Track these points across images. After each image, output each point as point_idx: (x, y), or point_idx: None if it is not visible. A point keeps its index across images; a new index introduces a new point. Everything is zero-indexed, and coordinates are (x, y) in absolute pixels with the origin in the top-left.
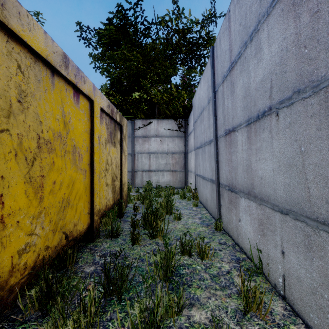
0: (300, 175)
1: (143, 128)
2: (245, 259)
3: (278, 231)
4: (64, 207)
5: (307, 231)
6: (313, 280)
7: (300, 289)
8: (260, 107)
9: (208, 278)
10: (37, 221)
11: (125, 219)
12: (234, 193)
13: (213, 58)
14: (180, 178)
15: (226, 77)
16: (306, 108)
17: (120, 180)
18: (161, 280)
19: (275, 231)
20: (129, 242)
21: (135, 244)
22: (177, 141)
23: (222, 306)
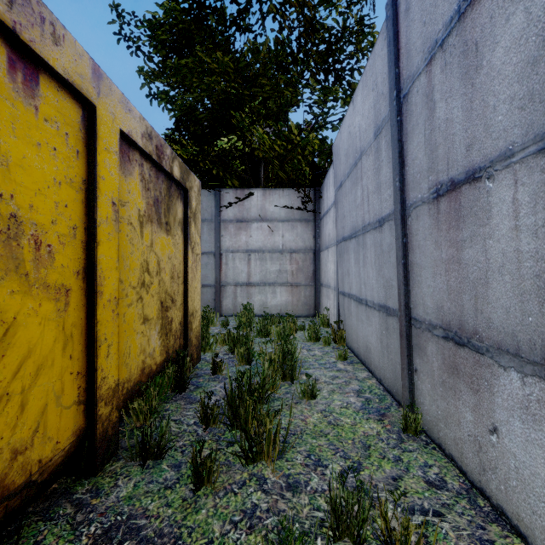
0: None
1: (236, 205)
2: None
3: None
4: None
5: None
6: None
7: None
8: None
9: None
10: None
11: (191, 396)
12: (468, 350)
13: (394, 19)
14: (305, 298)
15: (443, 42)
16: None
17: (183, 306)
18: None
19: None
20: (188, 476)
21: (203, 485)
22: (300, 228)
23: None
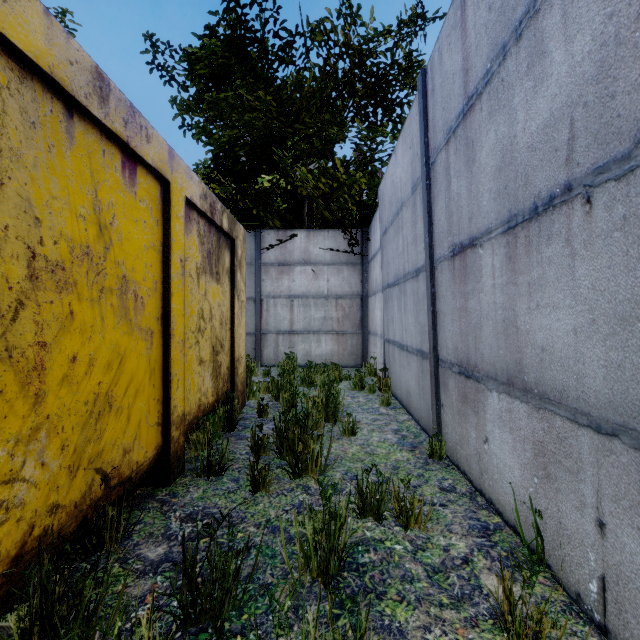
0: None
1: (278, 247)
2: (500, 528)
3: (589, 473)
4: (99, 413)
5: None
6: None
7: None
8: (542, 188)
9: (423, 576)
10: (27, 450)
11: (240, 434)
12: (472, 381)
13: (424, 94)
14: (352, 347)
15: (455, 130)
16: None
17: (230, 352)
18: (314, 580)
19: (580, 471)
20: (246, 486)
21: (259, 490)
22: (347, 272)
23: None
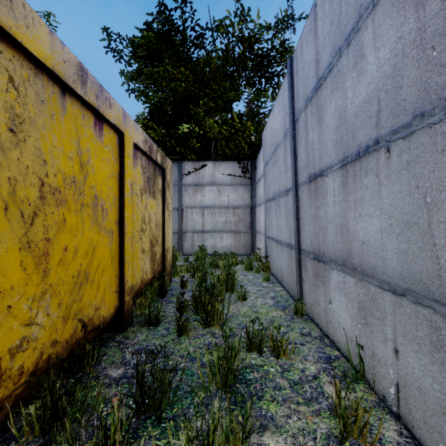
0: (425, 238)
1: (194, 173)
2: (338, 358)
3: (389, 320)
4: (80, 284)
5: (435, 321)
6: (445, 394)
7: (424, 406)
8: (362, 140)
9: (287, 387)
10: (39, 305)
11: (169, 299)
12: (321, 263)
13: (291, 74)
14: (244, 242)
15: (310, 99)
16: (434, 139)
17: (162, 245)
18: (218, 389)
19: (385, 319)
20: (173, 332)
21: (182, 335)
22: (241, 190)
23: (308, 429)
